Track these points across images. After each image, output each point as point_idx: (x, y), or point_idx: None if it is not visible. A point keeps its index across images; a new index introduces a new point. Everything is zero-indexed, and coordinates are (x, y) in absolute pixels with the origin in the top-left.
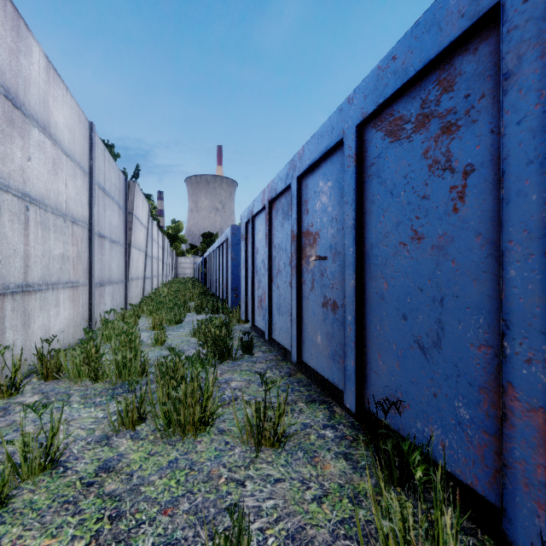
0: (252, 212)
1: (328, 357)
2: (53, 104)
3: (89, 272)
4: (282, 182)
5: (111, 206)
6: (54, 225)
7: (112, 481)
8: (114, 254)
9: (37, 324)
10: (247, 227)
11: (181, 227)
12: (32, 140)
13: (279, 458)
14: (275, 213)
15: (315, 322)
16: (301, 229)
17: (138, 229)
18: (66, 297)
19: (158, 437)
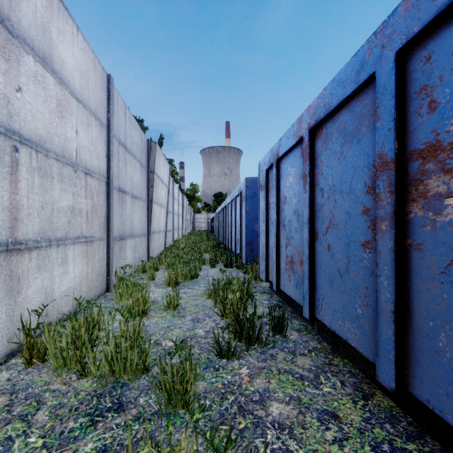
0: (278, 154)
1: None
2: (57, 37)
3: (107, 226)
4: (346, 84)
5: (132, 163)
6: (59, 174)
7: None
8: (136, 209)
9: (32, 288)
10: (268, 174)
11: (197, 189)
12: (24, 68)
13: None
14: (323, 142)
15: None
16: (405, 148)
17: (160, 187)
18: (78, 253)
19: None
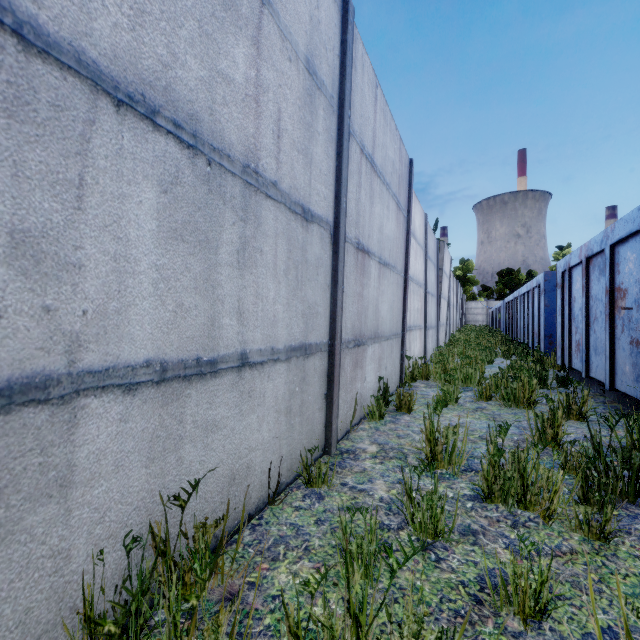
0: (569, 264)
1: (633, 380)
2: (415, 217)
3: (424, 319)
4: (597, 245)
5: (431, 268)
6: (415, 291)
7: (485, 411)
8: (432, 305)
9: (412, 349)
10: (563, 276)
11: (470, 266)
12: (411, 245)
13: (582, 424)
14: (592, 269)
15: (624, 356)
16: (614, 285)
17: (444, 281)
18: (418, 335)
19: (502, 404)
